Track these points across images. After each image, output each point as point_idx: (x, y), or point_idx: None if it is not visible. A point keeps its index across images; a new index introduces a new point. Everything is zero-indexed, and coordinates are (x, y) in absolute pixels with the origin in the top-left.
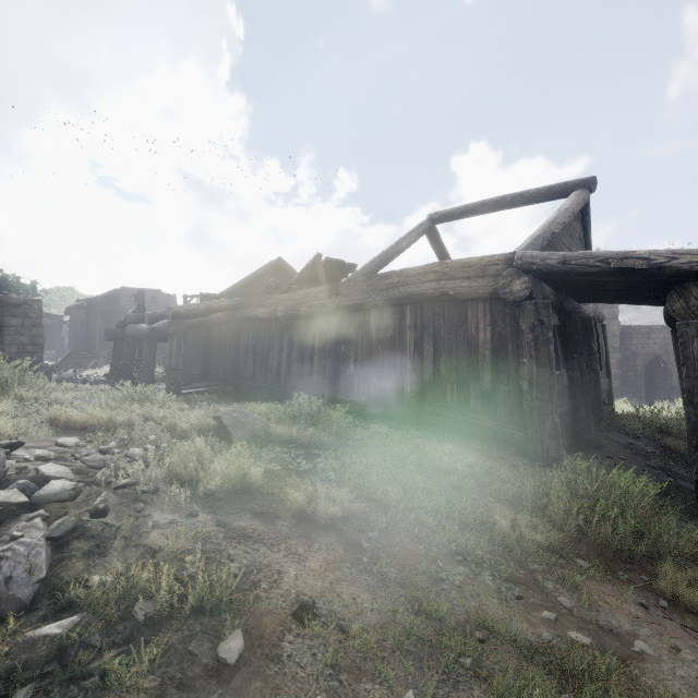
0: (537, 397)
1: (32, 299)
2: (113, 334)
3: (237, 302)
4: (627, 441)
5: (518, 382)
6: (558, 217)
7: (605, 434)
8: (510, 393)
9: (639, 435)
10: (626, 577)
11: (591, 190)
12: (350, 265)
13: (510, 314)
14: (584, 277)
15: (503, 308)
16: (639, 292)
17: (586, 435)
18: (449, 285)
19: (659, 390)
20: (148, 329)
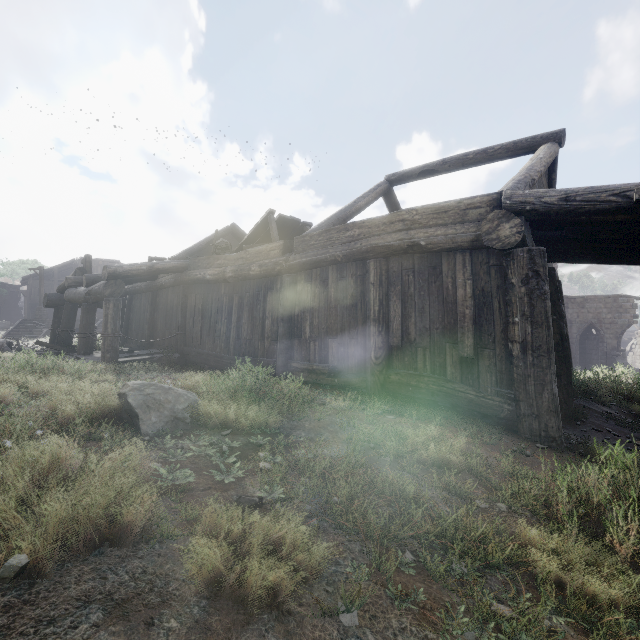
0: (532, 363)
1: None
2: (53, 299)
3: (184, 264)
4: (602, 409)
5: (506, 345)
6: (535, 165)
7: (580, 403)
8: (497, 358)
9: (613, 403)
10: None
11: (561, 143)
12: (305, 224)
13: (496, 265)
14: (591, 216)
15: (486, 258)
16: (636, 243)
17: (567, 405)
18: (421, 234)
19: (591, 356)
20: (85, 292)
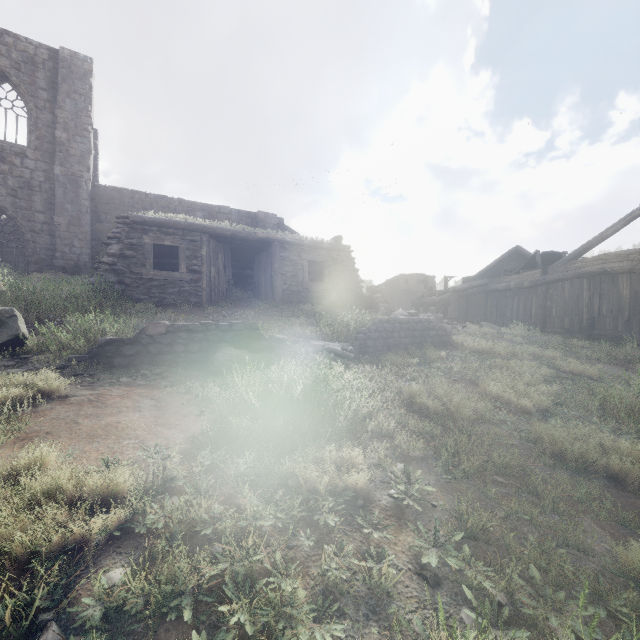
0: None
1: (384, 288)
2: (415, 303)
3: (485, 282)
4: None
5: None
6: None
7: None
8: (639, 320)
9: None
10: (622, 365)
11: None
12: (561, 253)
13: None
14: None
15: (637, 276)
16: None
17: None
18: (608, 266)
19: None
20: (438, 299)
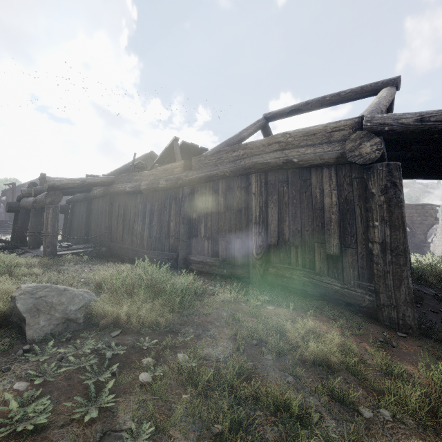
0: (391, 261)
1: None
2: (13, 206)
3: (110, 179)
4: (431, 291)
5: (367, 245)
6: (381, 101)
7: (415, 287)
8: (359, 256)
9: (438, 286)
10: None
11: (398, 87)
12: (202, 149)
13: (358, 178)
14: None
15: (349, 172)
16: None
17: None
18: (293, 153)
19: None
20: (32, 201)
